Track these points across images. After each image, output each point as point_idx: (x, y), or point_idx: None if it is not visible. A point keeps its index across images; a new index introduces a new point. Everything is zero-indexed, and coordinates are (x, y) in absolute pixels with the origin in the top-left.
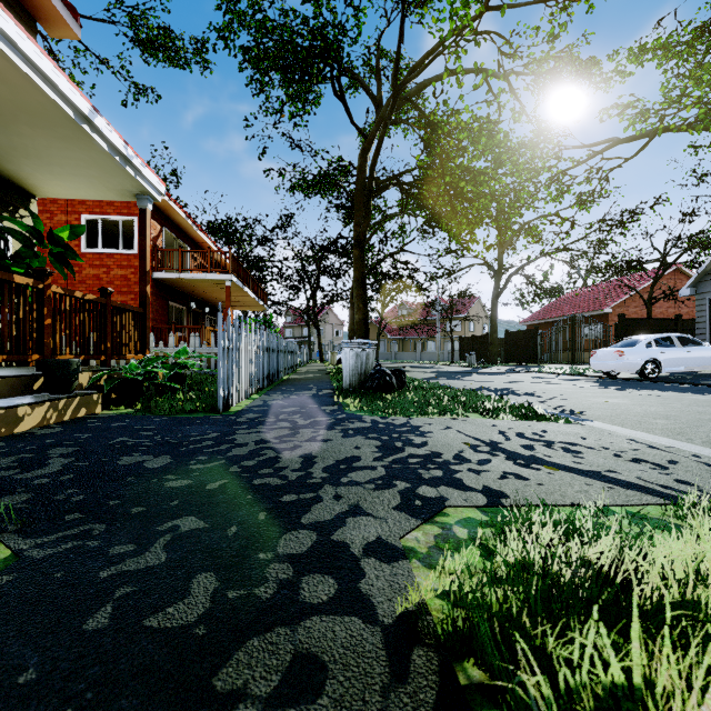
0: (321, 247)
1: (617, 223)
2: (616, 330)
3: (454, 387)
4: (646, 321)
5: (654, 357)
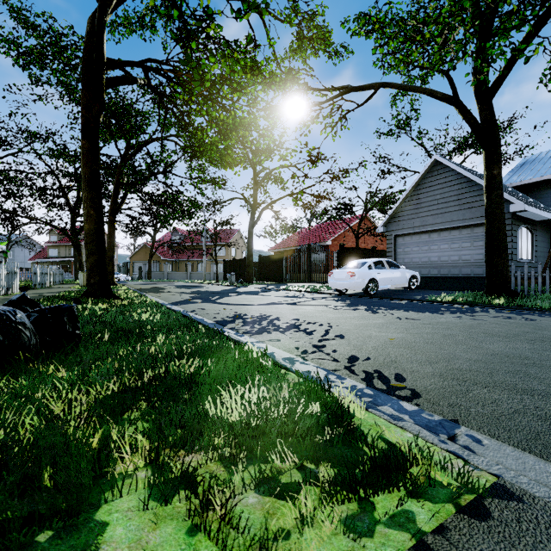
0: (73, 156)
1: (336, 177)
2: (338, 256)
3: (203, 316)
4: (356, 250)
5: (374, 277)
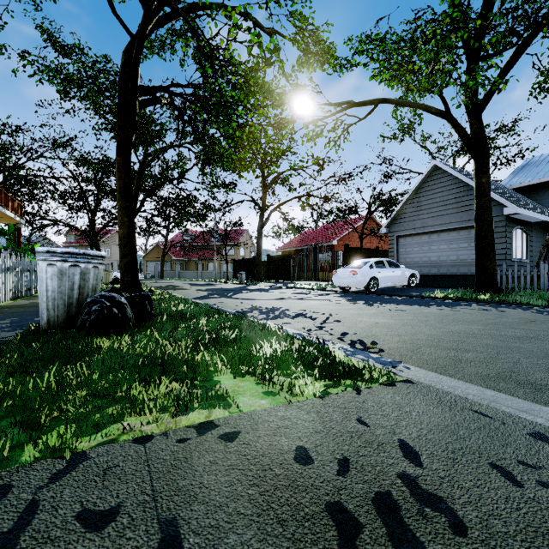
0: (96, 164)
1: (342, 180)
2: (343, 256)
3: (225, 308)
4: (360, 250)
5: (375, 275)
